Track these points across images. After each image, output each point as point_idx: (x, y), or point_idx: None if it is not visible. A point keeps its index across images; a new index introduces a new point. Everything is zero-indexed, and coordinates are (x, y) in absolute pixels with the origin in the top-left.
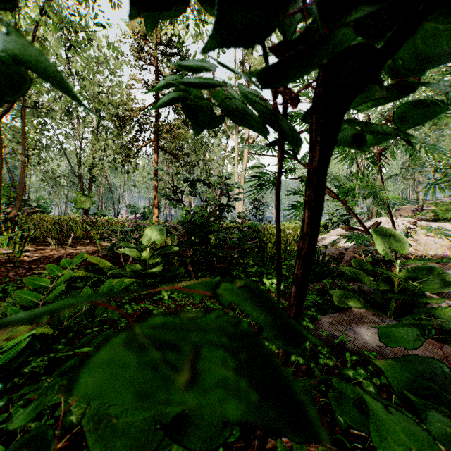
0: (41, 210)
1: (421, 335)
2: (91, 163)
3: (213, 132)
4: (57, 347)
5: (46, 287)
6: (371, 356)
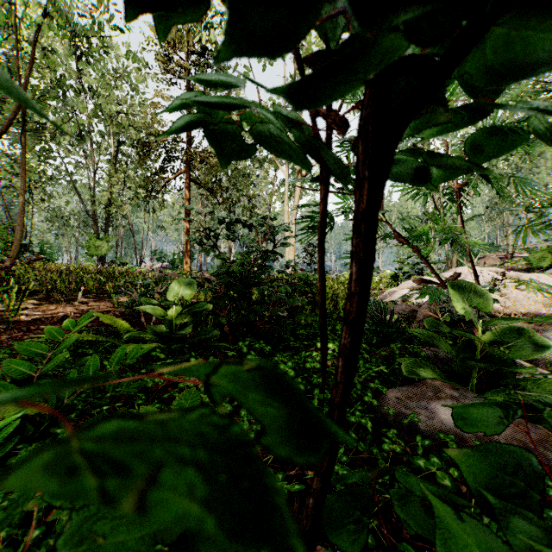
0: (45, 257)
1: (507, 418)
2: (108, 200)
3: (259, 161)
4: (55, 432)
5: (43, 355)
6: (447, 439)
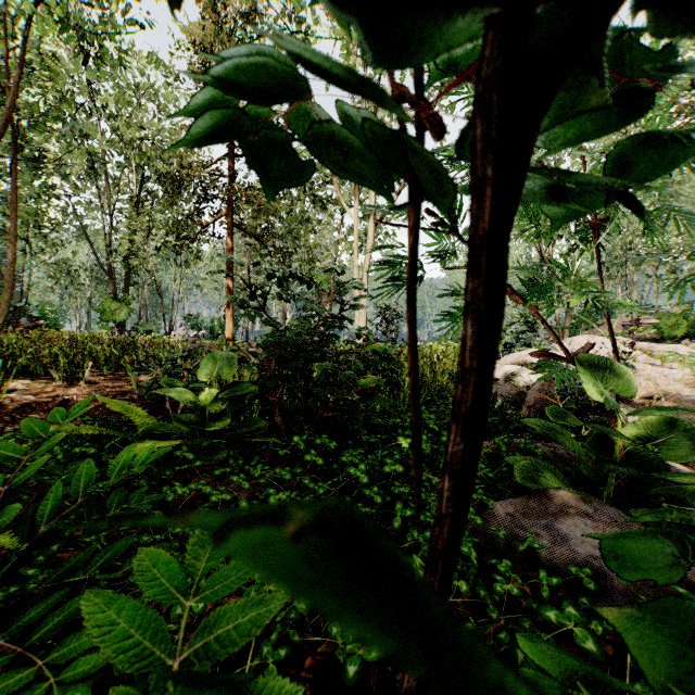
0: (47, 323)
1: None
2: (129, 250)
3: (321, 202)
4: (26, 573)
5: (17, 459)
6: (581, 575)
